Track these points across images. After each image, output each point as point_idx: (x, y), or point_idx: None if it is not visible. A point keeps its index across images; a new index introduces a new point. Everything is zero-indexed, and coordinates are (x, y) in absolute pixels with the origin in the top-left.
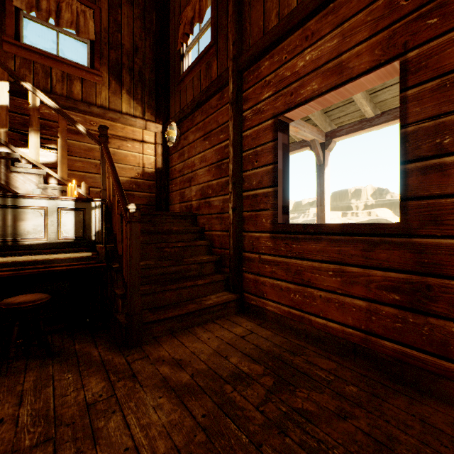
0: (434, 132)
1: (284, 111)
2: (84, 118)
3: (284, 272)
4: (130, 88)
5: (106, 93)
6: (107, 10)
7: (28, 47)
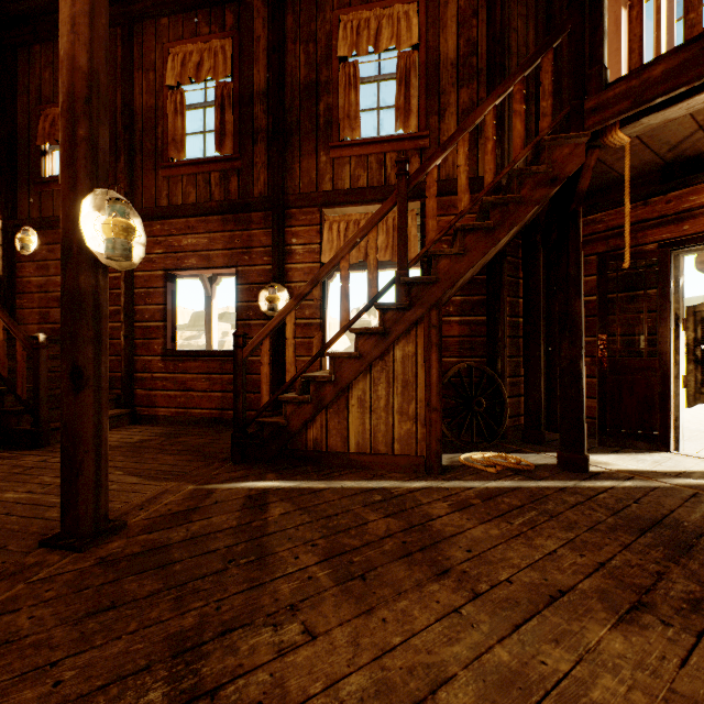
0: (247, 309)
1: (173, 269)
2: None
3: (173, 384)
4: None
5: None
6: None
7: None
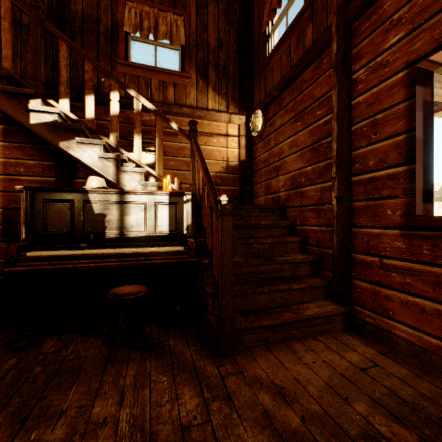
0: None
1: (428, 51)
2: (176, 119)
3: (430, 286)
4: (215, 84)
5: (194, 93)
6: (195, 14)
7: (134, 64)
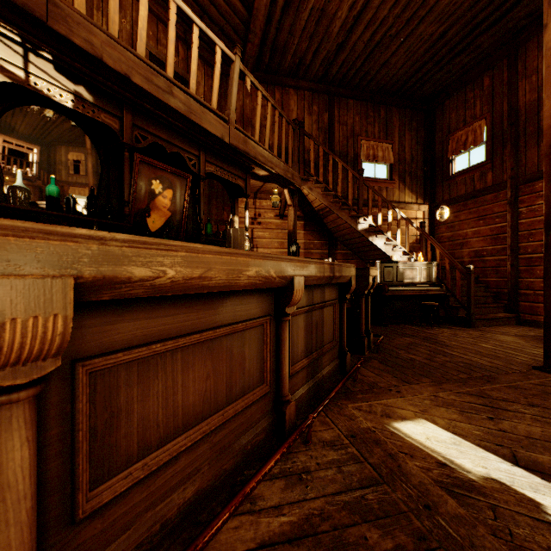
0: None
1: None
2: (387, 210)
3: None
4: (409, 185)
5: (397, 193)
6: (397, 141)
7: (366, 179)
